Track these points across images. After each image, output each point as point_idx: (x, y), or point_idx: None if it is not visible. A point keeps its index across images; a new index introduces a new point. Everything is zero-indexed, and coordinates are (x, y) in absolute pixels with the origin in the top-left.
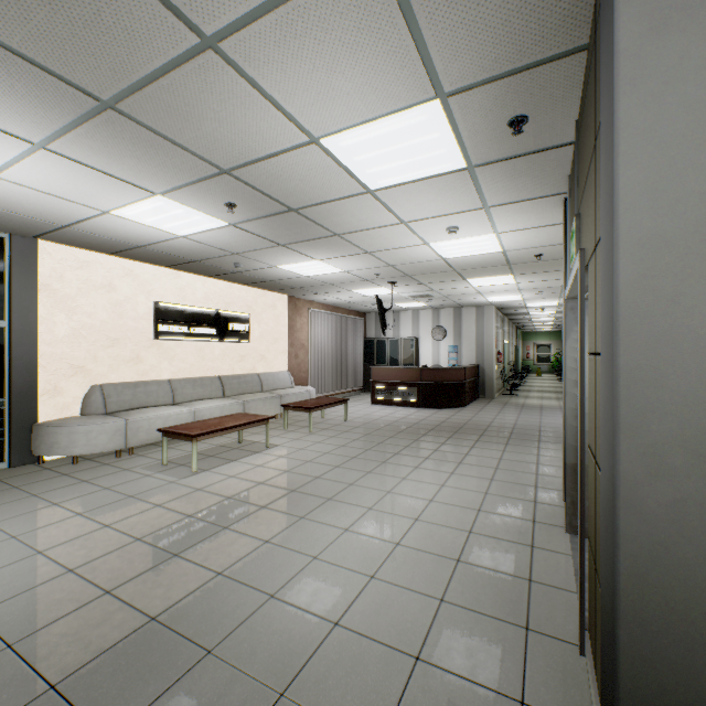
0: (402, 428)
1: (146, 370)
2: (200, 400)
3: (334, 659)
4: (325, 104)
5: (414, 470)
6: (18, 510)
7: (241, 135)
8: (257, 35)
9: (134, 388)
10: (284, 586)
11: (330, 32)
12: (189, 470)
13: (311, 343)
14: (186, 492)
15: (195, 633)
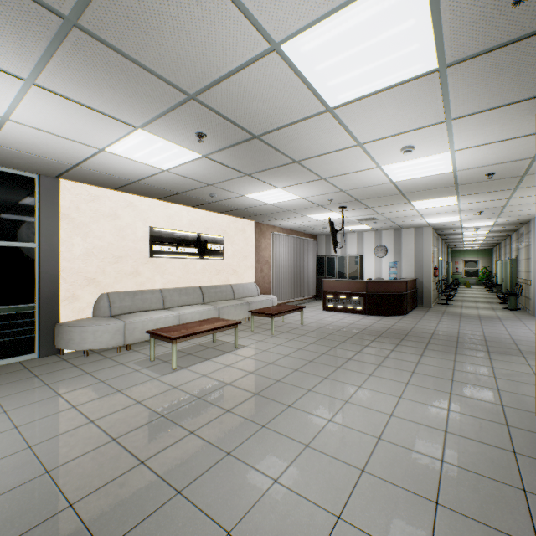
0: (351, 333)
1: (143, 281)
2: (184, 306)
3: None
4: None
5: (368, 378)
6: (29, 398)
7: (201, 47)
8: None
9: (133, 296)
10: (241, 519)
11: None
12: (170, 367)
13: (273, 260)
14: (164, 389)
15: None
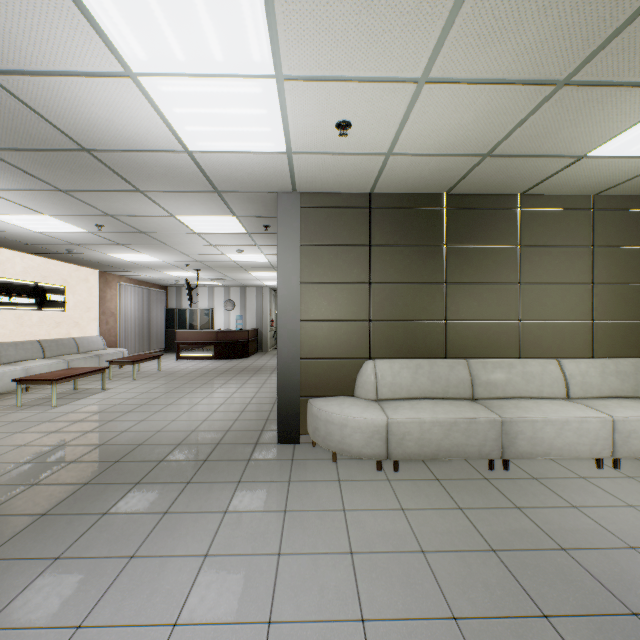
0: (205, 372)
1: None
2: (25, 361)
3: (196, 436)
4: (185, 210)
5: (218, 389)
6: None
7: (133, 209)
8: (164, 194)
9: None
10: (163, 428)
11: (195, 199)
12: (48, 406)
13: (121, 312)
14: (62, 414)
15: (129, 443)
